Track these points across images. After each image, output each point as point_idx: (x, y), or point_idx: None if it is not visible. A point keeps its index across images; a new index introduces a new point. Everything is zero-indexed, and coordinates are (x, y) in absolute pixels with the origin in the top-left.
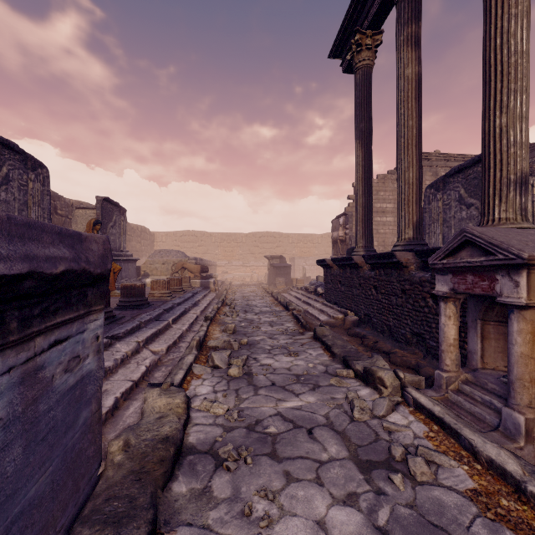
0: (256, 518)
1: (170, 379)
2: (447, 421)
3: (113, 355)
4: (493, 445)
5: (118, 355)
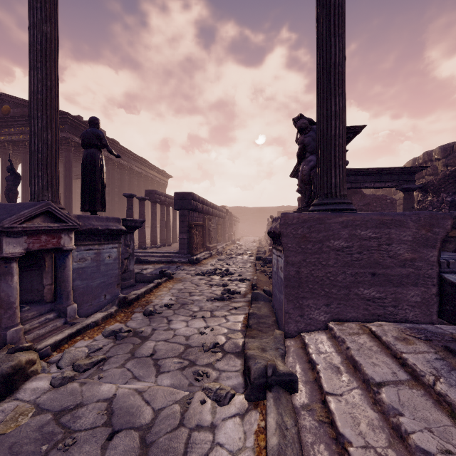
0: (210, 328)
1: (285, 421)
2: (81, 327)
3: (425, 426)
4: (95, 315)
5: (415, 427)
